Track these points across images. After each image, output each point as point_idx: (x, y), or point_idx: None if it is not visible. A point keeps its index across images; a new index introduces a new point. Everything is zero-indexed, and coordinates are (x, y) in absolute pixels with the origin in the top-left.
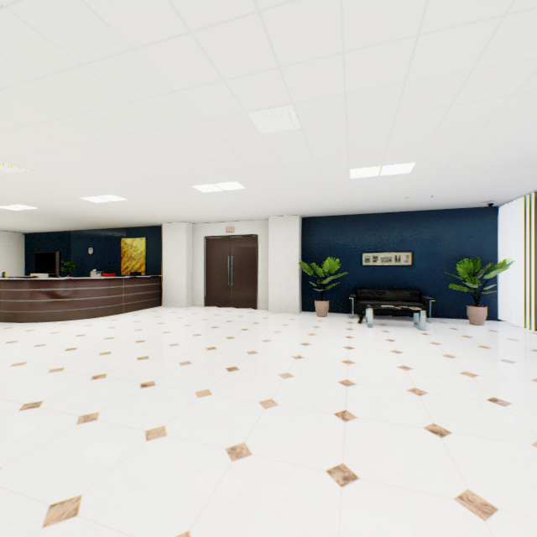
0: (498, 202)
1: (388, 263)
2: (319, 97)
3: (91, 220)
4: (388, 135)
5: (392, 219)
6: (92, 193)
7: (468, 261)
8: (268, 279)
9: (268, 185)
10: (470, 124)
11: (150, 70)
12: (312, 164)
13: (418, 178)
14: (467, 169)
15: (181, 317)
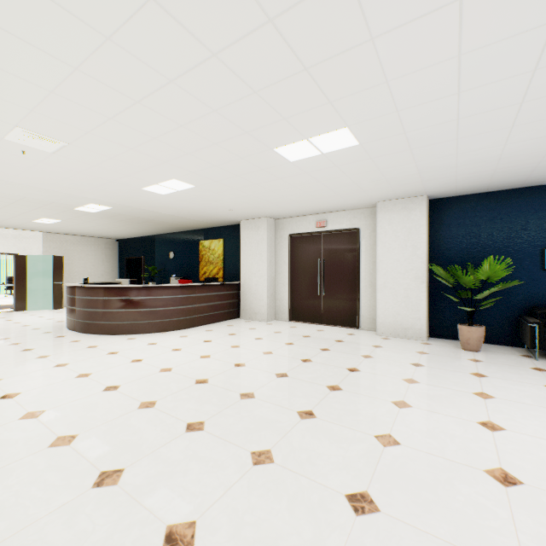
0: None
1: None
2: None
3: (166, 220)
4: None
5: None
6: (152, 179)
7: None
8: (377, 289)
9: (400, 131)
10: None
11: None
12: (539, 38)
13: None
14: None
15: (260, 337)
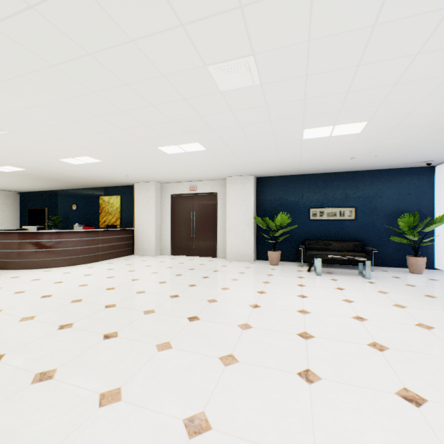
0: (436, 162)
1: (333, 217)
2: (281, 46)
3: (73, 180)
4: (345, 91)
5: (337, 178)
6: (69, 155)
7: (407, 215)
8: (226, 232)
9: (226, 146)
10: (431, 77)
11: (104, 12)
12: (268, 124)
13: (366, 138)
14: (416, 128)
15: (150, 265)
